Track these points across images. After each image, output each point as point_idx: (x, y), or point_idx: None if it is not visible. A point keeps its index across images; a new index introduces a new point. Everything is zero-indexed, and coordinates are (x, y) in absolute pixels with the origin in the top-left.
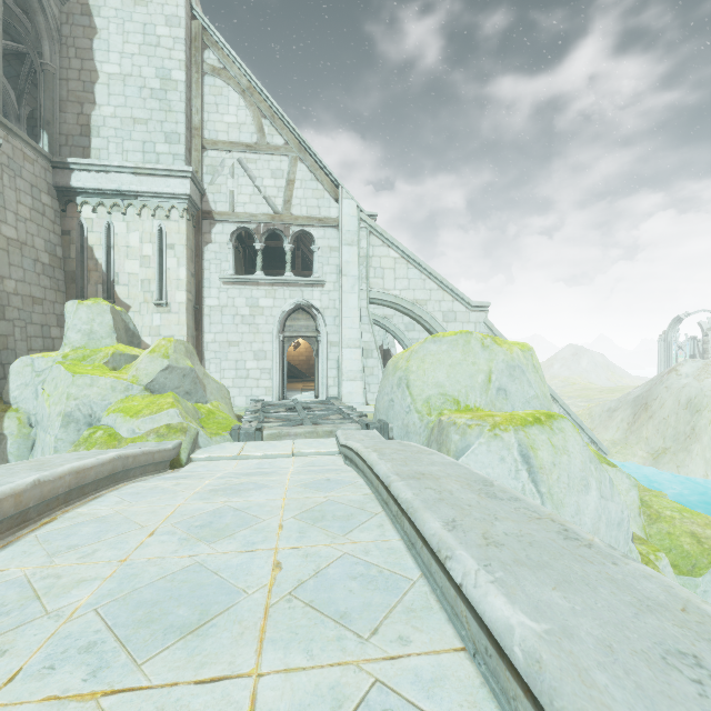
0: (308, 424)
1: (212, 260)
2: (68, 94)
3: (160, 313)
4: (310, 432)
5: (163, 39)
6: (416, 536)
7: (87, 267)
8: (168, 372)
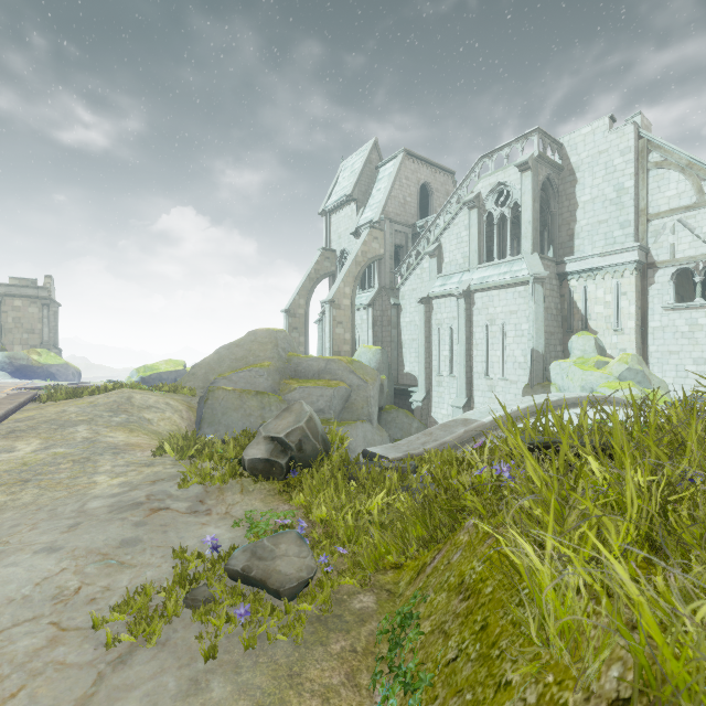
0: None
1: (655, 295)
2: (562, 222)
3: (616, 335)
4: None
5: (618, 166)
6: None
7: (572, 312)
8: (627, 371)
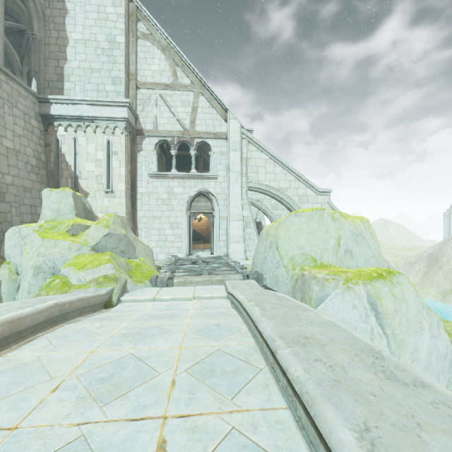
0: (205, 275)
1: (143, 162)
2: (49, 54)
3: (108, 198)
4: (206, 280)
5: (110, 15)
6: (316, 437)
7: (61, 167)
8: (108, 237)
